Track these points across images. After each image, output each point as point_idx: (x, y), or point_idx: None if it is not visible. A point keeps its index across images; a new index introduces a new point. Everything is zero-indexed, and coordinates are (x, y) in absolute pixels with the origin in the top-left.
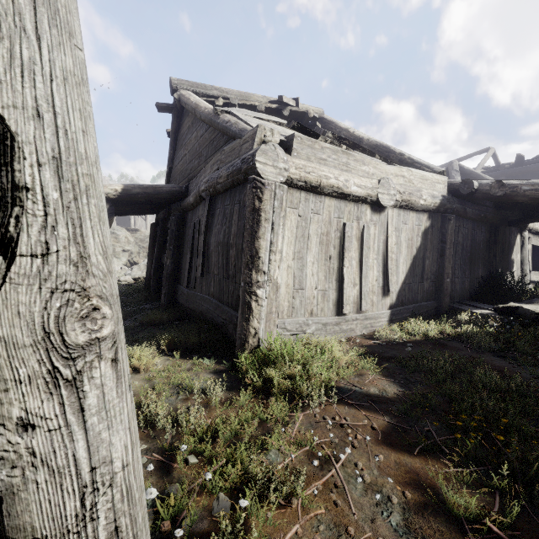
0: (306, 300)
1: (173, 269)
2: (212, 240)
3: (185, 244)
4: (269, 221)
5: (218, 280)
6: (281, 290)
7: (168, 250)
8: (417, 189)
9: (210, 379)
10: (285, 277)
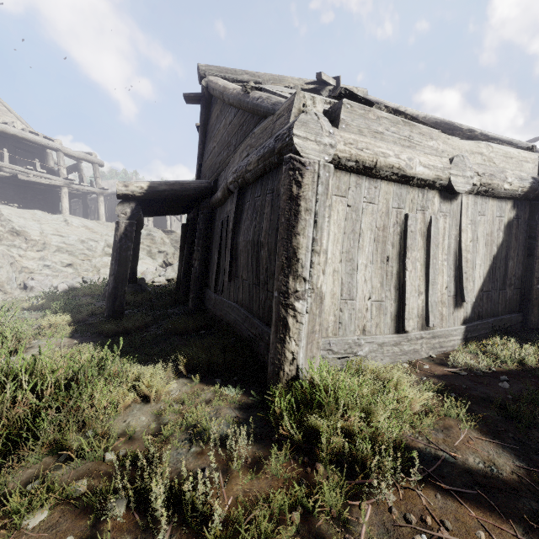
0: (356, 313)
1: (201, 272)
2: (241, 239)
3: (213, 244)
4: (311, 212)
5: (247, 285)
6: (325, 300)
7: (196, 251)
8: (499, 170)
9: (233, 420)
10: (331, 284)
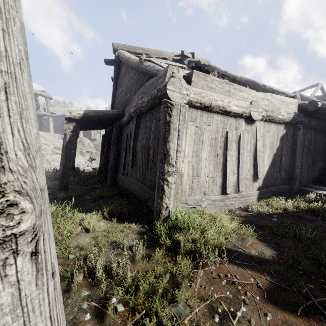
0: (201, 184)
1: (114, 163)
2: (138, 144)
3: (122, 147)
4: (176, 130)
5: (142, 170)
6: (184, 177)
7: (112, 151)
8: (277, 108)
9: (135, 239)
10: (187, 168)
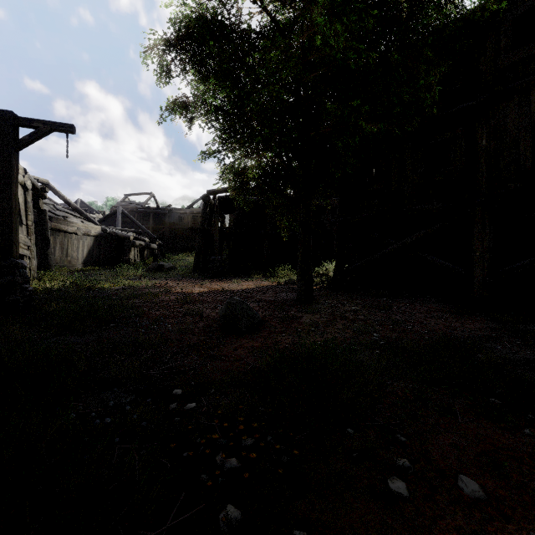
0: (55, 259)
1: None
2: None
3: None
4: None
5: None
6: None
7: None
8: (90, 230)
9: None
10: None
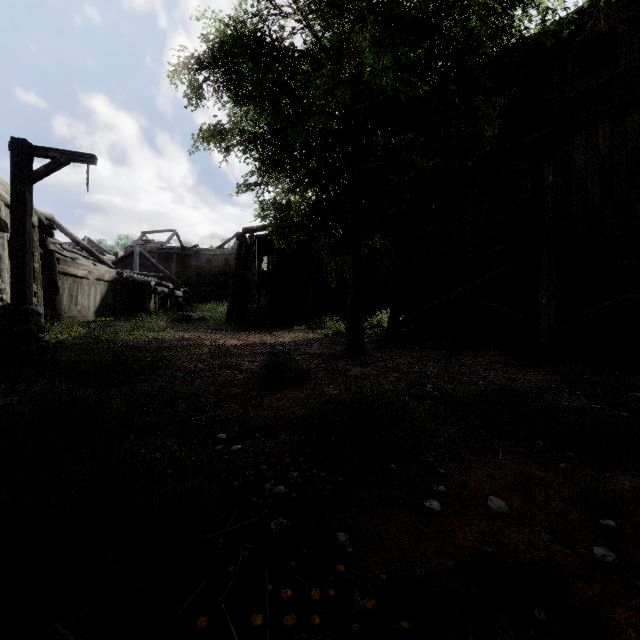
0: (63, 308)
1: None
2: None
3: None
4: None
5: None
6: None
7: None
8: (104, 275)
9: None
10: None
